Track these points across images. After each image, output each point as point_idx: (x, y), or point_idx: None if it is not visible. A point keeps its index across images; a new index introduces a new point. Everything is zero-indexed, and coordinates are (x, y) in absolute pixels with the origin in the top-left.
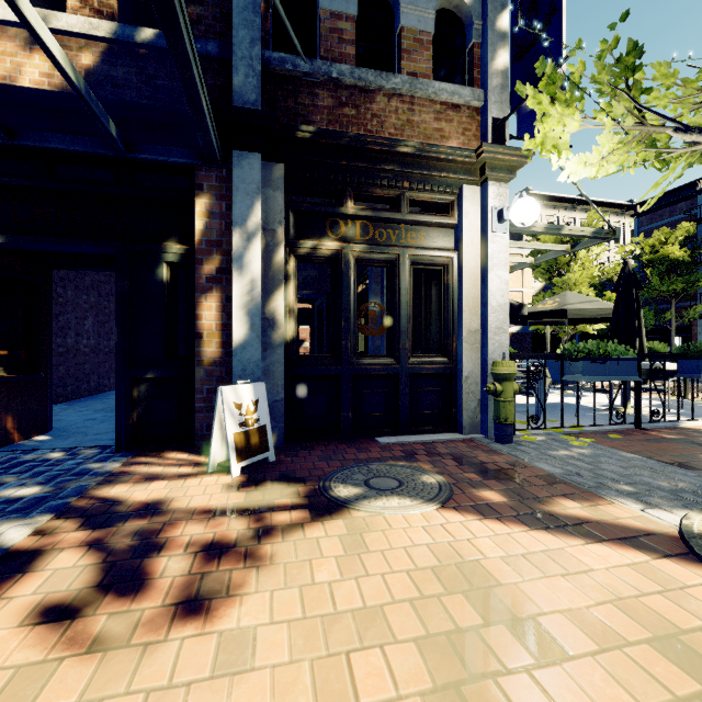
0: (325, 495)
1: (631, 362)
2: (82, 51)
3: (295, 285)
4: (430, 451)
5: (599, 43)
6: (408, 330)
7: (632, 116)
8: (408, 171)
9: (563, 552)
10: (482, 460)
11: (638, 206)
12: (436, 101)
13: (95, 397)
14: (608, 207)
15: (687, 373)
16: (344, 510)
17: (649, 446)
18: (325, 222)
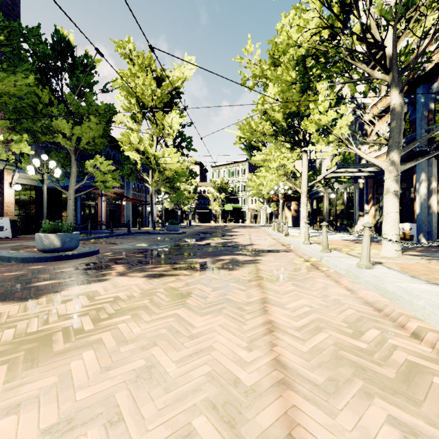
0: None
1: None
2: None
3: None
4: None
5: None
6: None
7: None
8: None
9: None
10: None
11: None
12: None
13: None
14: None
15: None
16: None
17: None
18: None
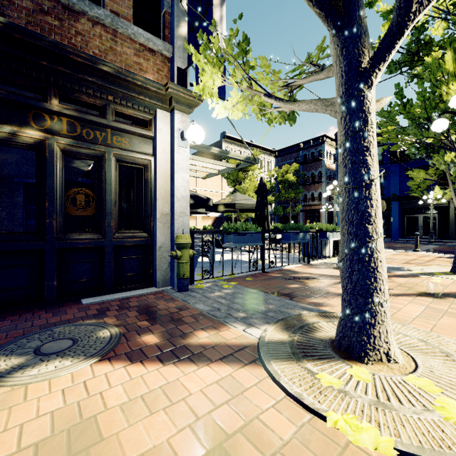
0: None
1: (258, 234)
2: None
3: None
4: (124, 305)
5: (229, 30)
6: (114, 212)
7: (246, 82)
8: (111, 87)
9: (179, 381)
10: (160, 307)
11: (277, 152)
12: (135, 41)
13: None
14: (264, 150)
15: (285, 240)
16: None
17: (265, 283)
18: (27, 112)
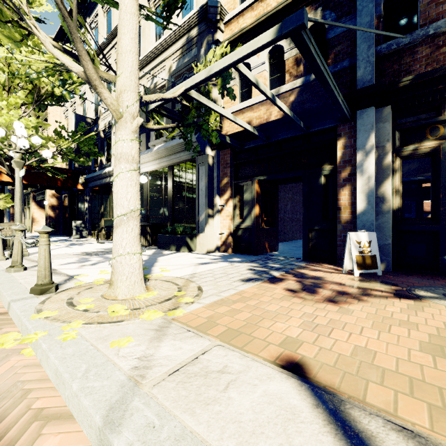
0: (408, 291)
1: None
2: (290, 96)
3: (400, 175)
4: None
5: None
6: None
7: None
8: None
9: None
10: None
11: None
12: None
13: (291, 242)
14: None
15: None
16: (418, 299)
17: None
18: (424, 130)
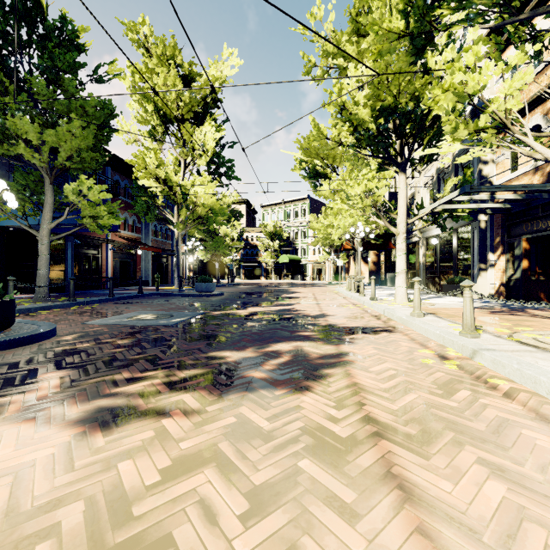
0: None
1: None
2: (547, 167)
3: None
4: None
5: None
6: None
7: None
8: None
9: None
10: None
11: None
12: None
13: None
14: None
15: None
16: None
17: None
18: None
